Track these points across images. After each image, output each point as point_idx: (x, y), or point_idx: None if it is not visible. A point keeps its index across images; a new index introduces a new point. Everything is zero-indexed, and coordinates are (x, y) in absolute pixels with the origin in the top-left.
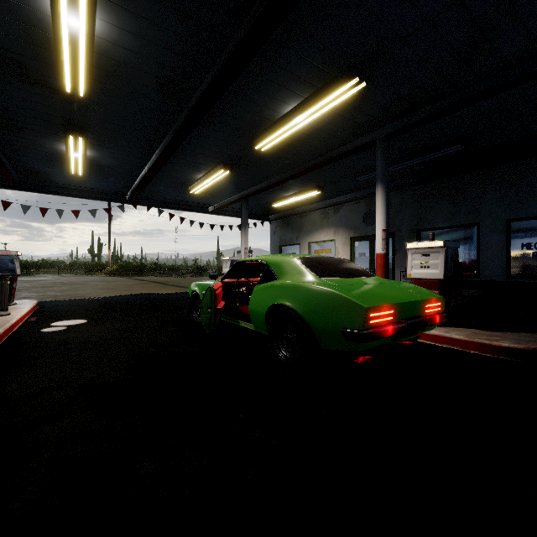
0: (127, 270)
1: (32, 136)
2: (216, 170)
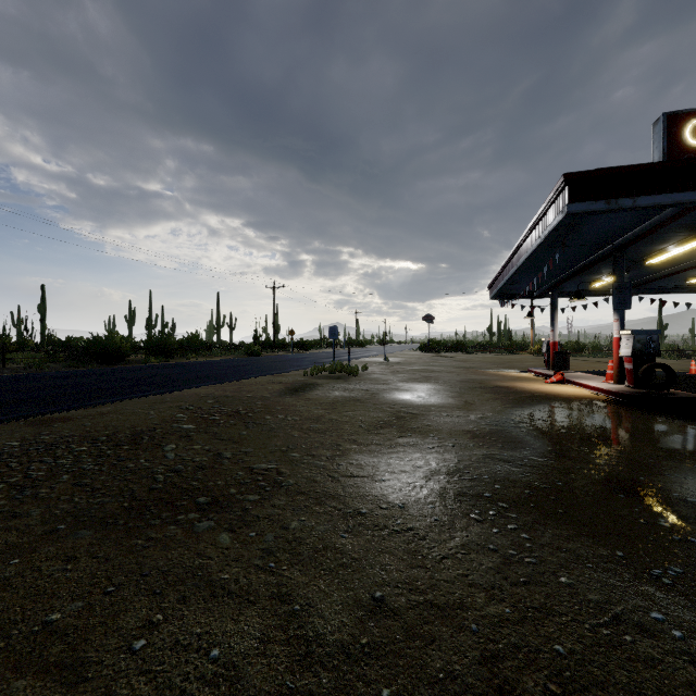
0: None
1: (587, 275)
2: None
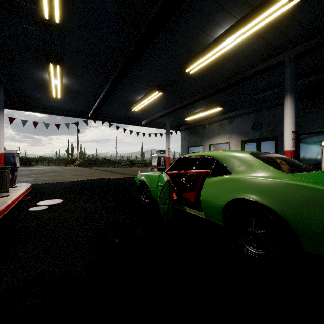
0: (89, 163)
1: (24, 67)
2: (152, 92)
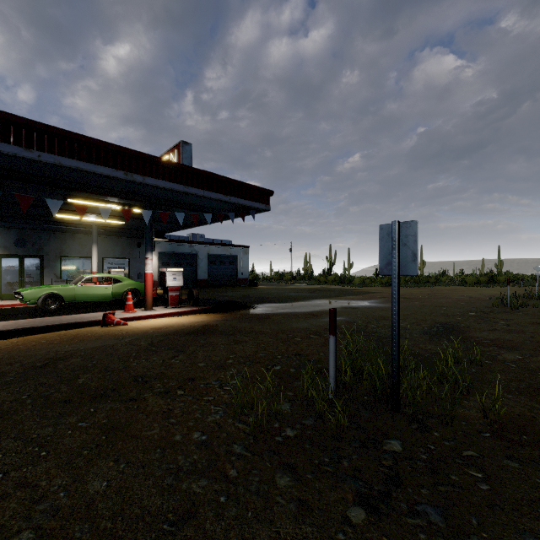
0: None
1: None
2: None
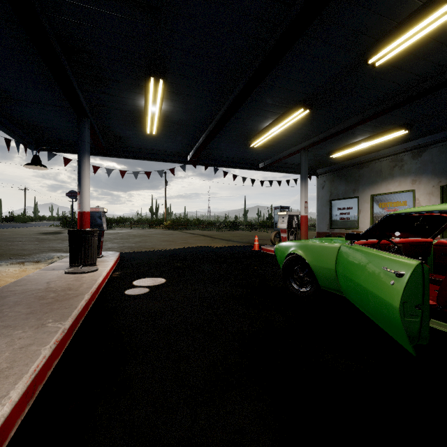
0: (178, 225)
1: (116, 90)
2: (291, 112)
